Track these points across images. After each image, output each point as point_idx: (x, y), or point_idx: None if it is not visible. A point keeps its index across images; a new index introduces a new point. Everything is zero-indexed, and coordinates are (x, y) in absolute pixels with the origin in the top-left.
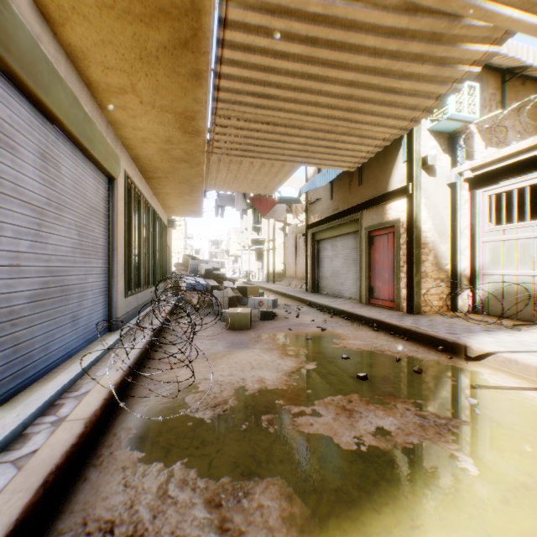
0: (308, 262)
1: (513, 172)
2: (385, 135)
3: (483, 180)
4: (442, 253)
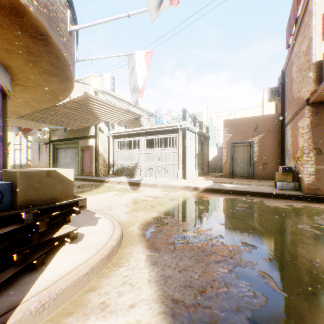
0: (51, 158)
1: (121, 137)
2: (86, 125)
3: (115, 137)
4: (106, 157)
